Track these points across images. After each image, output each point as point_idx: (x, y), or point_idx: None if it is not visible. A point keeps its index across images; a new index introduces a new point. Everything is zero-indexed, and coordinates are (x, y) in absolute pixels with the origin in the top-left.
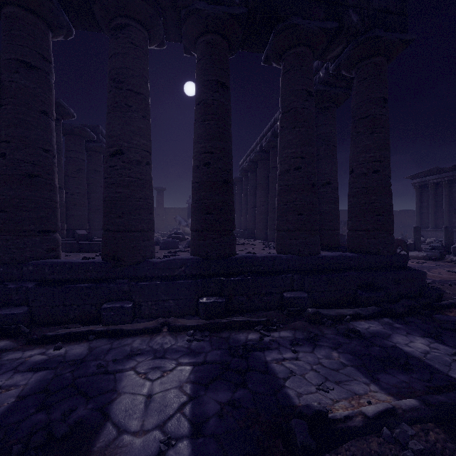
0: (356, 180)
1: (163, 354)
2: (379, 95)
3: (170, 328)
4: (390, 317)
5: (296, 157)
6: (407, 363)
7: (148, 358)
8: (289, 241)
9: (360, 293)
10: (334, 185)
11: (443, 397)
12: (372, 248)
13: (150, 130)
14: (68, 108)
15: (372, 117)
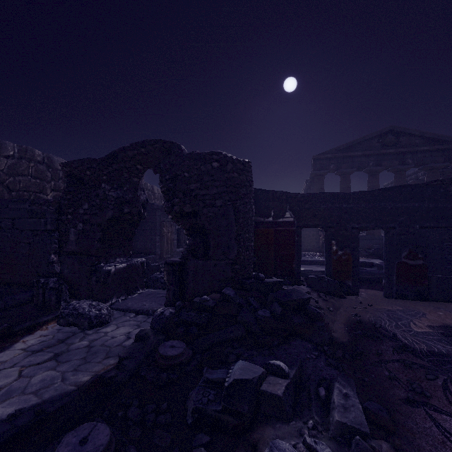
0: None
1: None
2: None
3: None
4: None
5: None
6: None
7: None
8: None
9: None
10: None
11: None
12: None
13: None
14: None
15: None
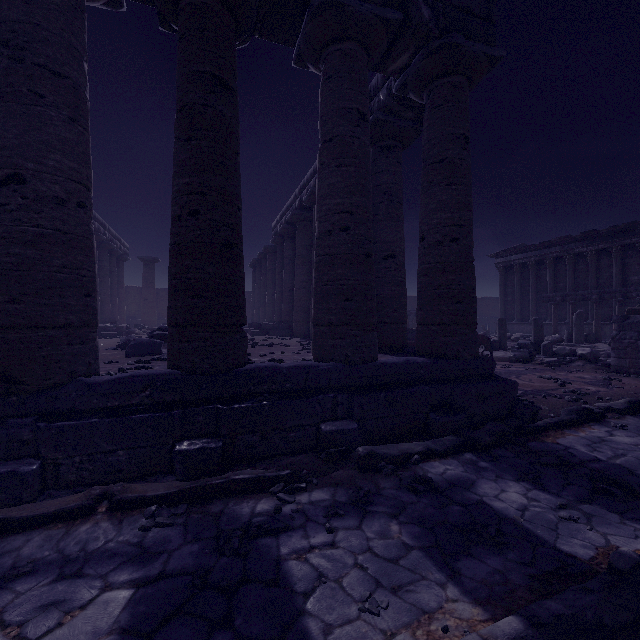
0: (428, 252)
1: (80, 567)
2: (458, 130)
3: (113, 504)
4: (473, 451)
5: (343, 211)
6: (500, 532)
7: (44, 580)
8: (332, 341)
9: (433, 418)
10: (400, 259)
11: (557, 602)
12: (449, 350)
13: (88, 145)
14: None
15: (450, 161)
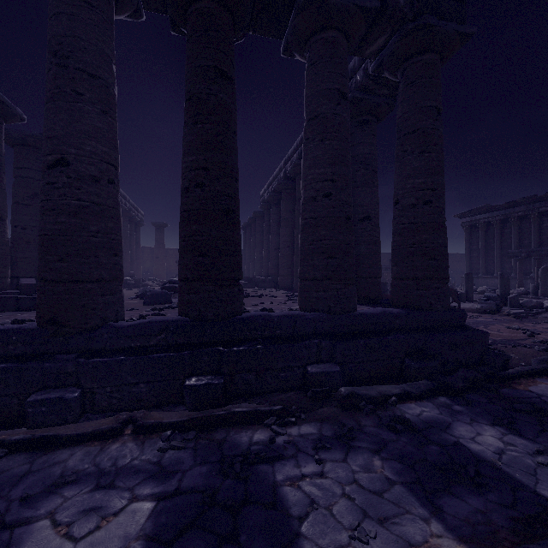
0: (403, 213)
1: (113, 479)
2: (431, 103)
3: (136, 428)
4: (447, 395)
5: (325, 179)
6: (478, 473)
7: (85, 488)
8: (316, 293)
9: (408, 363)
10: (374, 221)
11: (544, 547)
12: (422, 302)
13: (116, 133)
14: (12, 106)
15: (423, 131)
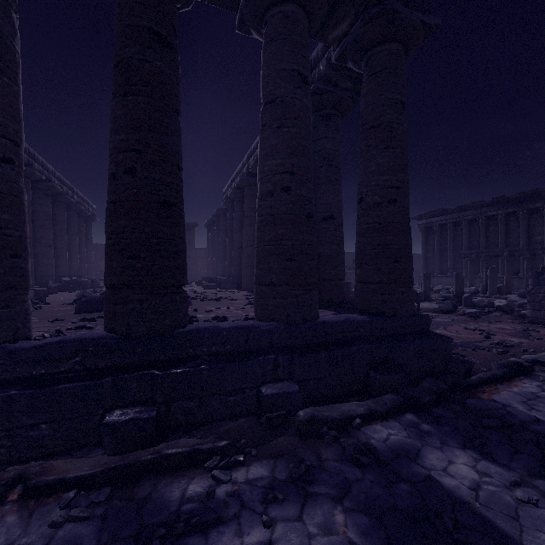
0: (367, 212)
1: None
2: (396, 95)
3: (25, 491)
4: (413, 411)
5: (284, 171)
6: (456, 523)
7: None
8: (273, 300)
9: (373, 377)
10: (338, 220)
11: None
12: (387, 307)
13: (17, 99)
14: None
15: (388, 125)
